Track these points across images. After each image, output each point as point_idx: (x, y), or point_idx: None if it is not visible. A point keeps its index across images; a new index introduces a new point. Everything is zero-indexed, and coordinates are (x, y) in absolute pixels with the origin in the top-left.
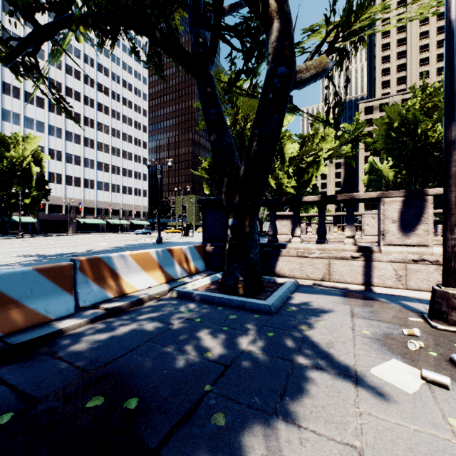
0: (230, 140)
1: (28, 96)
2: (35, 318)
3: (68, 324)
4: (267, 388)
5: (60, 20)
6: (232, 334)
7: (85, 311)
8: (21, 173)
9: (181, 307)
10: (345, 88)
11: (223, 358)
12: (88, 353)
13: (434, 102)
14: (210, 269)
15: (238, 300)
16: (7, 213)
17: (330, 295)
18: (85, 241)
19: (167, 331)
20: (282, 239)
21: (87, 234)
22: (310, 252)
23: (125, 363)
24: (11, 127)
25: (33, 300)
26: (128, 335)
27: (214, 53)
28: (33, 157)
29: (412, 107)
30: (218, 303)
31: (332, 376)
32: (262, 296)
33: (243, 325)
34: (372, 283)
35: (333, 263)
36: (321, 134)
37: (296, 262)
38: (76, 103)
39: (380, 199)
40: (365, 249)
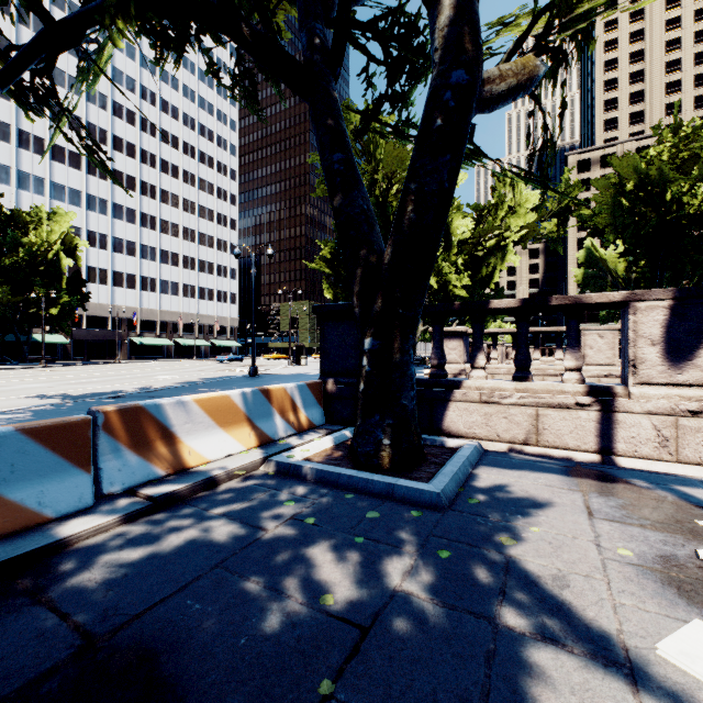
0: (366, 205)
1: (56, 151)
2: (18, 517)
3: (78, 529)
4: (449, 692)
5: (87, 11)
6: (373, 553)
7: (114, 502)
8: (45, 268)
9: (281, 493)
10: (560, 119)
11: (356, 608)
12: (103, 593)
13: (694, 150)
14: (333, 422)
15: (381, 481)
16: (25, 329)
17: (541, 471)
18: (140, 373)
19: (253, 545)
20: (449, 371)
21: (146, 362)
22: (503, 395)
23: (168, 617)
24: (30, 198)
25: (15, 485)
26: (182, 551)
27: (340, 62)
28: (63, 244)
29: (657, 159)
30: (346, 486)
31: (579, 661)
32: (423, 474)
33: (392, 534)
34: (614, 451)
35: (544, 414)
36: (509, 203)
37: (478, 412)
38: (129, 161)
39: (629, 304)
40: (602, 390)
